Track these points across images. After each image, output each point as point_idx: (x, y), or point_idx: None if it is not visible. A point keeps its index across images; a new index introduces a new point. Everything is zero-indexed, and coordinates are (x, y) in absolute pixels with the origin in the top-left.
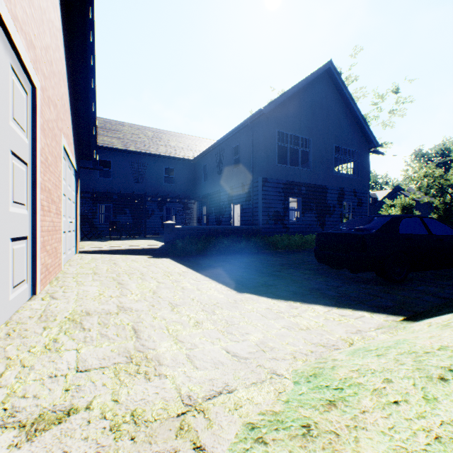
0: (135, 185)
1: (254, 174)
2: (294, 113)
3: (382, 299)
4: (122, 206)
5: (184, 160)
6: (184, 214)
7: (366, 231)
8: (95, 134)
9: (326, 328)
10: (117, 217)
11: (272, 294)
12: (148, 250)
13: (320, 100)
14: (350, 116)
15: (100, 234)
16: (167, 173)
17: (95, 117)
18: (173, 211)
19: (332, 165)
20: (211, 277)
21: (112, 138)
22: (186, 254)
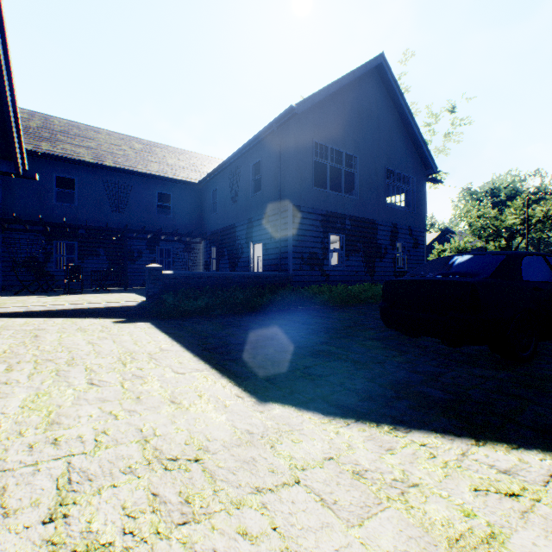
0: (113, 215)
1: (282, 200)
2: (336, 120)
3: (537, 405)
4: (93, 245)
5: (186, 183)
6: (186, 258)
7: (472, 277)
8: (13, 112)
9: (513, 548)
10: (86, 261)
11: (326, 400)
12: (118, 309)
13: (369, 107)
14: (404, 131)
15: (57, 285)
16: (163, 201)
17: (11, 81)
18: (171, 254)
19: (383, 193)
20: (211, 361)
21: (79, 147)
22: (180, 315)
